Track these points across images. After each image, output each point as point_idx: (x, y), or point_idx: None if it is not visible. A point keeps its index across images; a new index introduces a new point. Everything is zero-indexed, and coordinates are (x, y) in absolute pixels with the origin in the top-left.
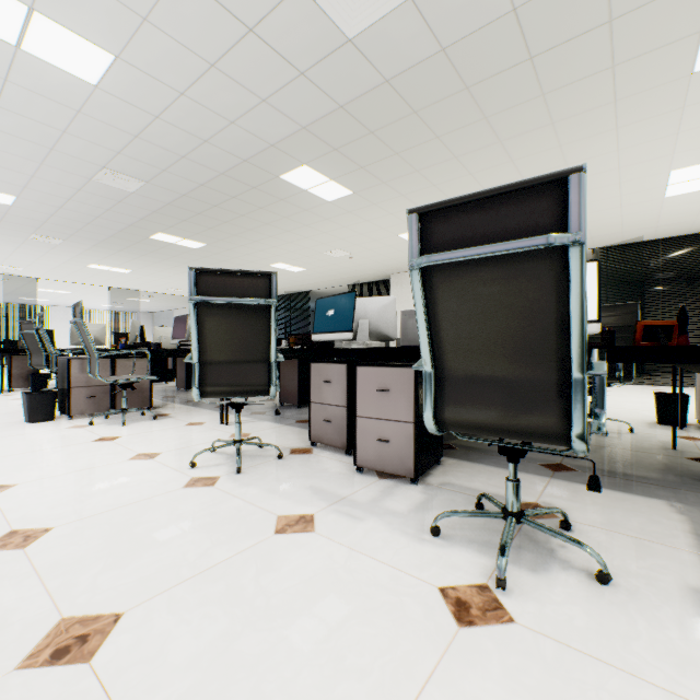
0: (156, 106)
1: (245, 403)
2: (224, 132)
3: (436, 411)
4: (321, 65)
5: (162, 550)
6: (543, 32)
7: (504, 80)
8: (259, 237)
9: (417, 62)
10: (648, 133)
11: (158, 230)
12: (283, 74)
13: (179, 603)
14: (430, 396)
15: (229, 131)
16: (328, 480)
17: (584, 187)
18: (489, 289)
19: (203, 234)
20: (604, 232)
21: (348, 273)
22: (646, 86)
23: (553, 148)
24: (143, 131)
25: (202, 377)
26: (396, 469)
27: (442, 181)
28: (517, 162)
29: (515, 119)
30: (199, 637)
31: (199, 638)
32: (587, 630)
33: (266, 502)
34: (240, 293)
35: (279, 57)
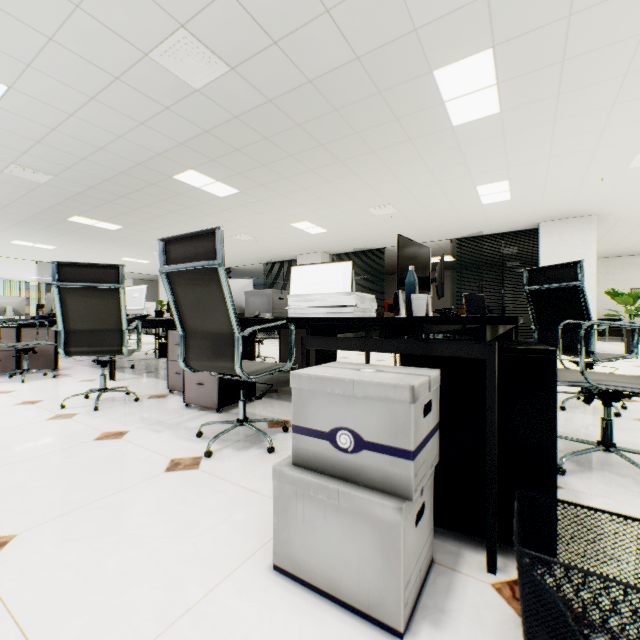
0: (52, 122)
1: (108, 360)
2: (115, 143)
3: (186, 358)
4: (180, 103)
5: (8, 451)
6: (337, 95)
7: (324, 122)
8: (170, 222)
9: (254, 107)
10: (445, 161)
11: (74, 213)
12: (153, 108)
13: (4, 471)
14: (181, 349)
15: (119, 143)
16: (160, 413)
17: (221, 237)
18: (197, 287)
19: (118, 218)
20: (452, 227)
21: (260, 254)
22: (427, 132)
23: (383, 167)
24: (44, 139)
25: (67, 341)
26: (208, 403)
27: (308, 186)
28: (361, 175)
29: (345, 147)
30: (7, 482)
31: (6, 483)
32: (234, 470)
33: (102, 425)
34: (95, 280)
35: (145, 97)
